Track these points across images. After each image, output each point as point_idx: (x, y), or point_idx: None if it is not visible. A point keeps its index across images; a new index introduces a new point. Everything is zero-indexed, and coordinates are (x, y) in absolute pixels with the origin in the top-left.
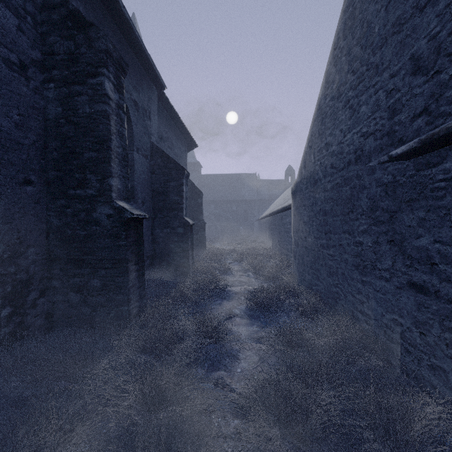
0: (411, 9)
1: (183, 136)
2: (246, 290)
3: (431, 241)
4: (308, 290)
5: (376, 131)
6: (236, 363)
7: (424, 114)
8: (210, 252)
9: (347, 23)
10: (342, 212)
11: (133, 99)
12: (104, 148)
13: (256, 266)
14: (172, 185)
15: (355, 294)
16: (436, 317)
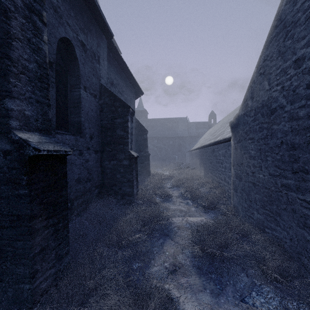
0: None
1: (132, 85)
2: (187, 223)
3: None
4: (258, 230)
5: None
6: None
7: None
8: (153, 178)
9: None
10: None
11: (79, 40)
12: None
13: (194, 194)
14: (118, 121)
15: None
16: None
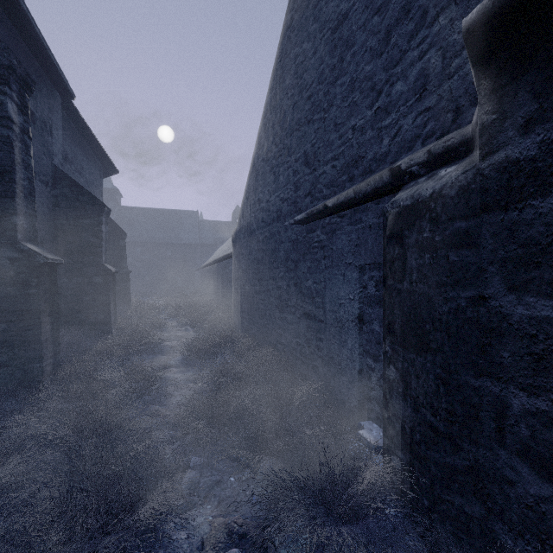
0: (304, 118)
1: (97, 157)
2: (183, 343)
3: (313, 282)
4: (246, 336)
5: (288, 199)
6: (172, 398)
7: (310, 195)
8: (137, 307)
9: (272, 101)
10: (269, 262)
11: None
12: (6, 180)
13: (196, 319)
14: (86, 223)
15: (277, 330)
16: (314, 333)
